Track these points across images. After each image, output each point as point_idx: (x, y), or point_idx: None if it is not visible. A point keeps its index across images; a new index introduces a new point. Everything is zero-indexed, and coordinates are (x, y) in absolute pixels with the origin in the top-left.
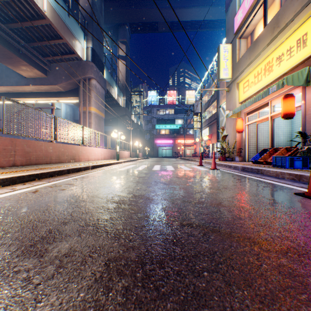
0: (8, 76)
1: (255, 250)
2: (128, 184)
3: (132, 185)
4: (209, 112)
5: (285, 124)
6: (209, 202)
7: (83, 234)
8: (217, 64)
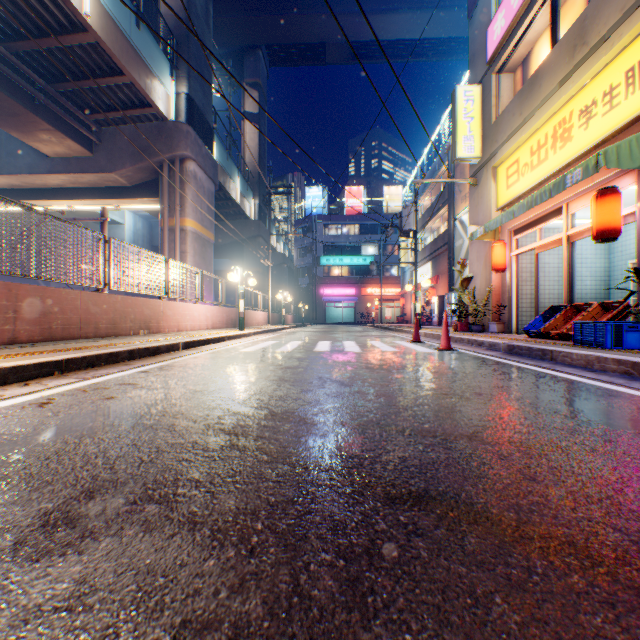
0: (13, 154)
1: (603, 589)
2: (258, 385)
3: (268, 387)
4: (433, 230)
5: (595, 254)
6: (448, 432)
7: (128, 530)
8: (452, 128)
